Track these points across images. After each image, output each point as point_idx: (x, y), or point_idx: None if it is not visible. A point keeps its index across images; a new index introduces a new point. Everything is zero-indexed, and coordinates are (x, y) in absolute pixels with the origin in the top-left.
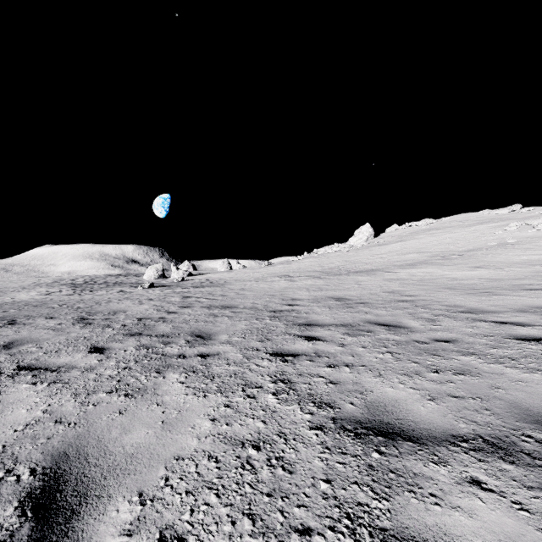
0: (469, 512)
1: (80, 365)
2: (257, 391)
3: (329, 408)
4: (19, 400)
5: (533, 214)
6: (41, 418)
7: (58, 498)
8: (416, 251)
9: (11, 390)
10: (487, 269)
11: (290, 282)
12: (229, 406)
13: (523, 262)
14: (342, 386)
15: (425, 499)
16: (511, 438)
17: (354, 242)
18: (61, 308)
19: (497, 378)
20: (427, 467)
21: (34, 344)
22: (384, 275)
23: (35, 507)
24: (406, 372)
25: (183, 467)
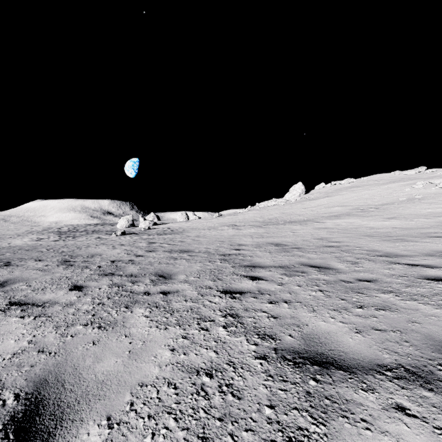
0: (397, 437)
1: (61, 301)
2: (209, 324)
3: (271, 340)
4: (8, 331)
5: (435, 175)
6: (27, 348)
7: (37, 421)
8: (340, 205)
9: (2, 323)
10: (399, 220)
11: (237, 230)
12: (186, 337)
13: (429, 214)
14: (282, 320)
15: (357, 424)
16: (428, 367)
17: (289, 197)
18: (48, 252)
19: (413, 314)
20: (357, 393)
21: (24, 282)
22: (314, 225)
23: (16, 430)
24: (336, 307)
25: (146, 393)
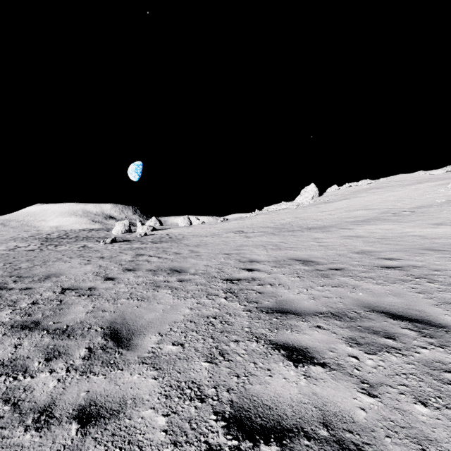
0: None
1: None
2: None
3: None
4: None
5: None
6: None
7: None
8: (363, 208)
9: None
10: None
11: (245, 238)
12: None
13: None
14: None
15: None
16: None
17: (300, 200)
18: None
19: None
20: None
21: None
22: (339, 232)
23: None
24: None
25: None
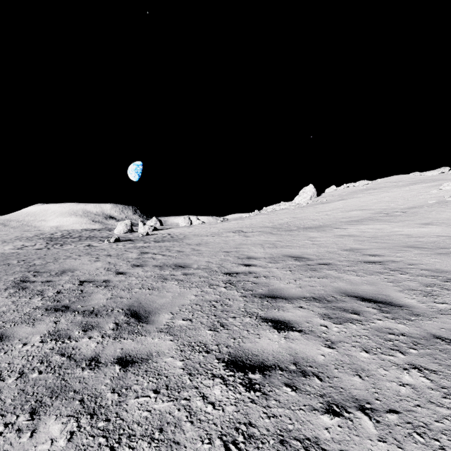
0: None
1: None
2: None
3: None
4: None
5: None
6: None
7: None
8: (358, 209)
9: None
10: (439, 226)
11: (244, 237)
12: None
13: None
14: None
15: None
16: None
17: (299, 201)
18: (15, 265)
19: None
20: None
21: None
22: (333, 231)
23: None
24: None
25: None
